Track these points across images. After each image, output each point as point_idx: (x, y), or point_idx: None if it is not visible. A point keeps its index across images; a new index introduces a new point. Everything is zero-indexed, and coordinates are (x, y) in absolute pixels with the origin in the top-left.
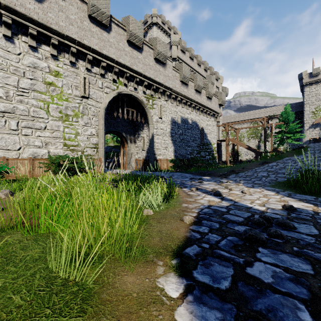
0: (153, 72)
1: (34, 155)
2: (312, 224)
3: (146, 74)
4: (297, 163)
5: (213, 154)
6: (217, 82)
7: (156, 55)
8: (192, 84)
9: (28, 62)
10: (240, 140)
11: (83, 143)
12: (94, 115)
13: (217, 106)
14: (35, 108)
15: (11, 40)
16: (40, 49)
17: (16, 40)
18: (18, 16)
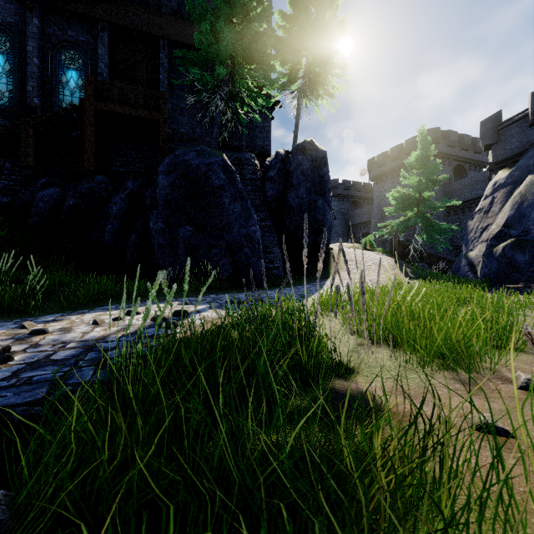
0: None
1: None
2: (215, 301)
3: None
4: None
5: None
6: None
7: None
8: None
9: None
10: None
11: None
12: None
13: None
14: None
15: None
16: None
17: None
18: None
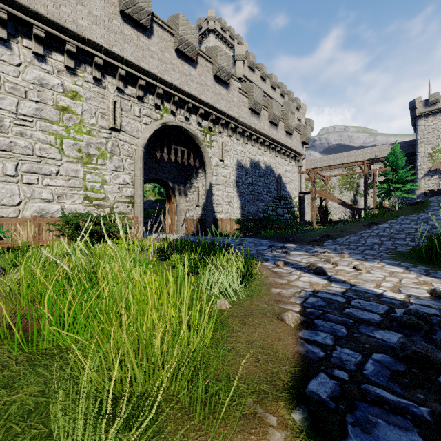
0: (212, 96)
1: (41, 213)
2: None
3: (202, 98)
4: (419, 225)
5: (294, 212)
6: (299, 111)
7: (216, 71)
8: (265, 113)
9: (32, 78)
10: (329, 193)
11: (112, 196)
12: (128, 156)
13: (300, 144)
14: (42, 144)
15: (7, 44)
16: (50, 58)
17: (15, 44)
18: (17, 9)
